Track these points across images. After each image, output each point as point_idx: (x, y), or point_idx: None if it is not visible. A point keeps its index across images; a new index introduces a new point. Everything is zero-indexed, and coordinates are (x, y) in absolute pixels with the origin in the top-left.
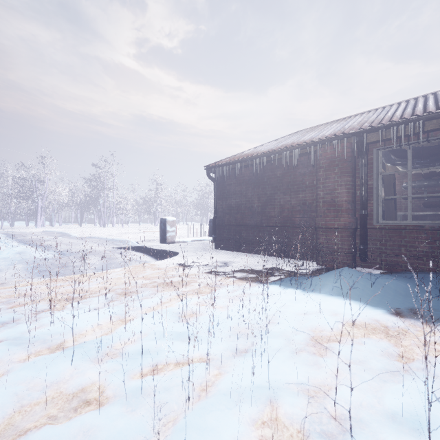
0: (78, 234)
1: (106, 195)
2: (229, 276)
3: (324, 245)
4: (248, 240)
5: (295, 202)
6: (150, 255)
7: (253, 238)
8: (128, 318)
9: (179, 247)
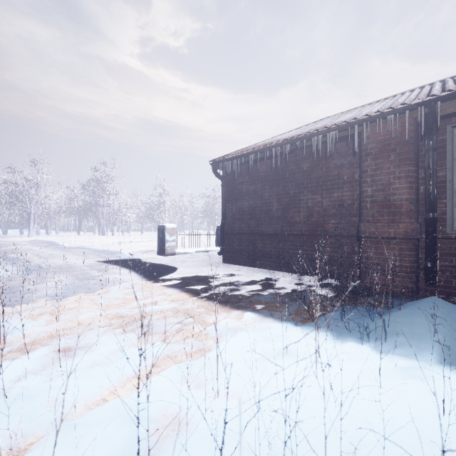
0: (69, 244)
1: (106, 201)
2: (244, 310)
3: (374, 261)
4: (265, 253)
5: (328, 203)
6: (139, 272)
7: (271, 250)
8: (31, 440)
9: (180, 260)
